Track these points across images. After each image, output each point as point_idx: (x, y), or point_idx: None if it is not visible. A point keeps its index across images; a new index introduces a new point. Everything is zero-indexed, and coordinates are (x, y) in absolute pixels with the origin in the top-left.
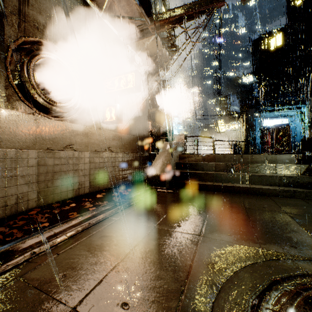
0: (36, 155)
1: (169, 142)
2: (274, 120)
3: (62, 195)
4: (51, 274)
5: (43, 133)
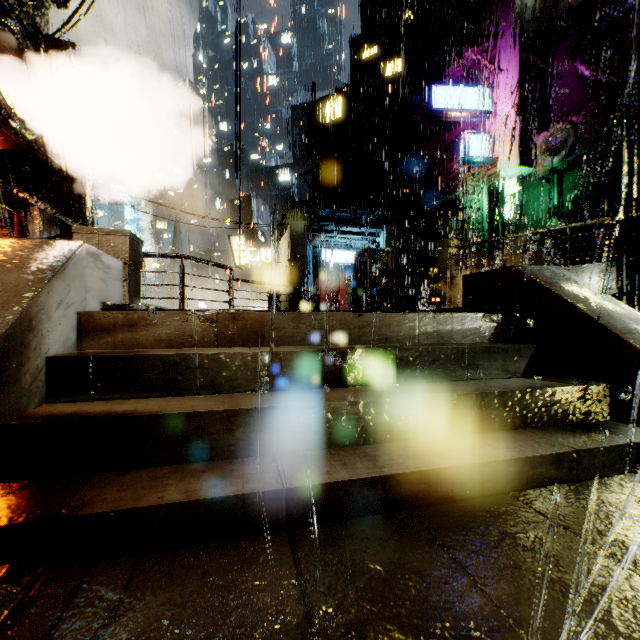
0: None
1: (15, 241)
2: (336, 252)
3: None
4: None
5: None
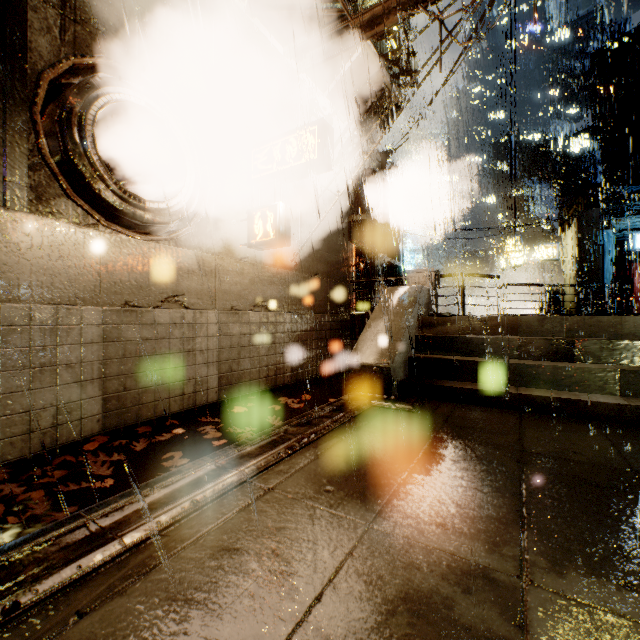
0: (100, 319)
1: (398, 288)
2: None
3: (158, 407)
4: None
5: (116, 269)
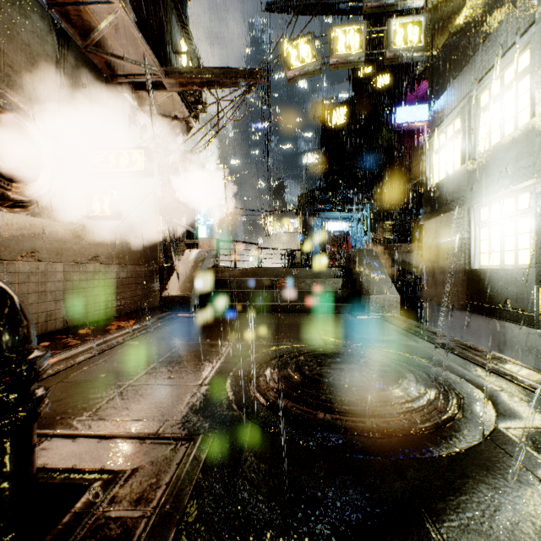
0: None
1: (194, 250)
2: (335, 223)
3: None
4: (92, 376)
5: None
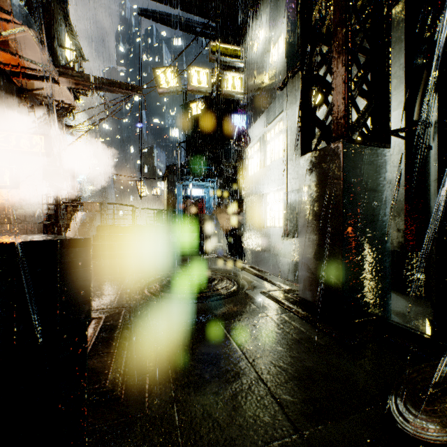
0: None
1: (83, 213)
2: (193, 189)
3: None
4: None
5: None
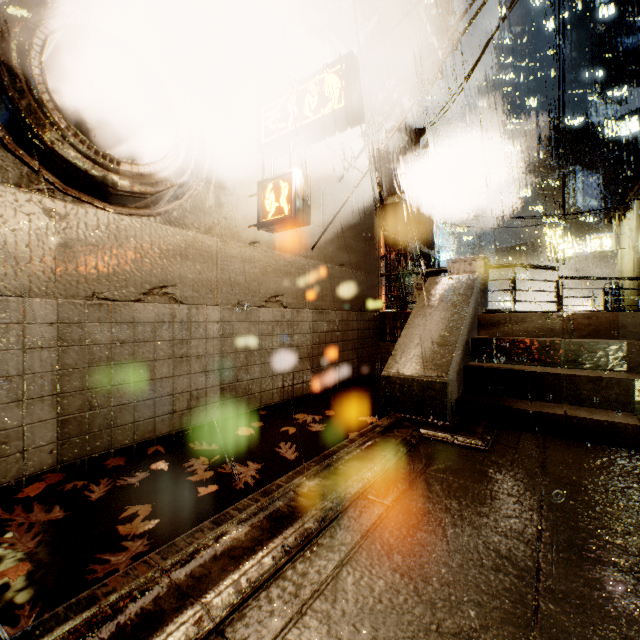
0: (53, 315)
1: (444, 278)
2: None
3: (139, 430)
4: None
5: (79, 249)
